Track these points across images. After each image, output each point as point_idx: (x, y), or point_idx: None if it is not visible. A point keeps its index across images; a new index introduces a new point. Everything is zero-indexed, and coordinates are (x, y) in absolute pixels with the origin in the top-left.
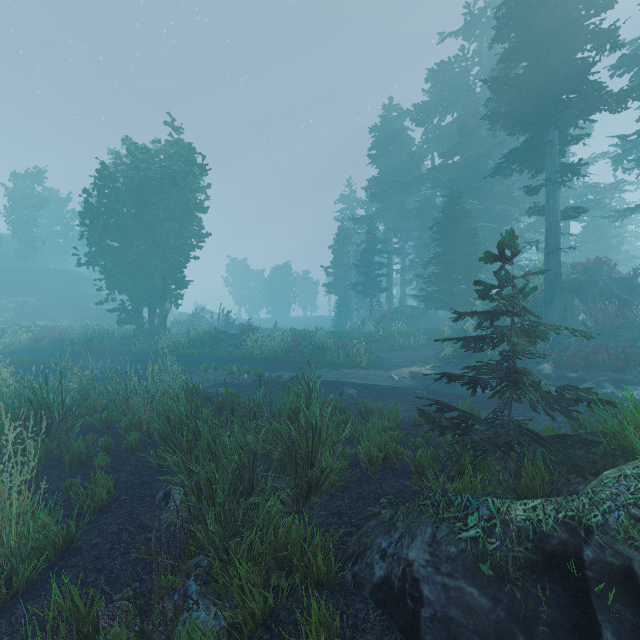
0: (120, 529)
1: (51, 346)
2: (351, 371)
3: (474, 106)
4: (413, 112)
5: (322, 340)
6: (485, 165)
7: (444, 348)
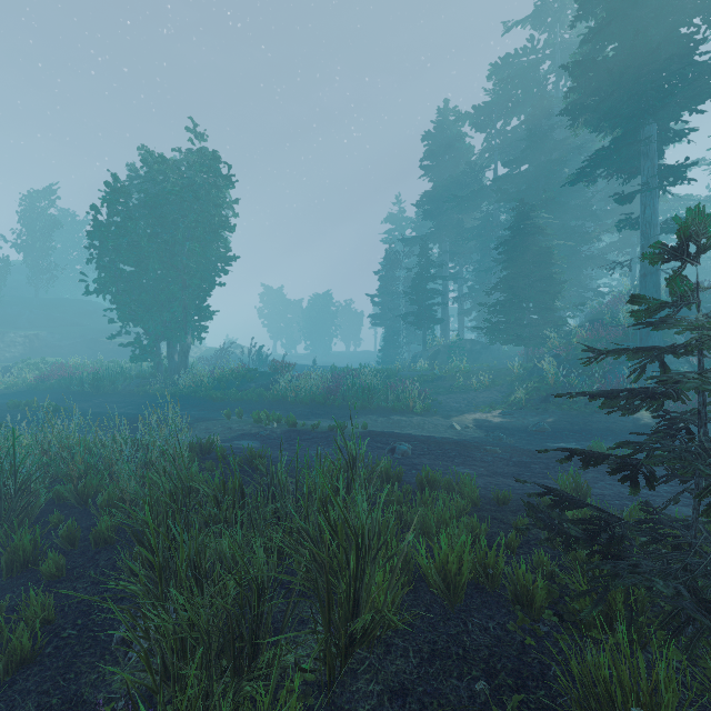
0: (40, 707)
1: (58, 386)
2: (403, 418)
3: (546, 104)
4: (473, 115)
5: (367, 380)
6: (559, 174)
7: (513, 390)
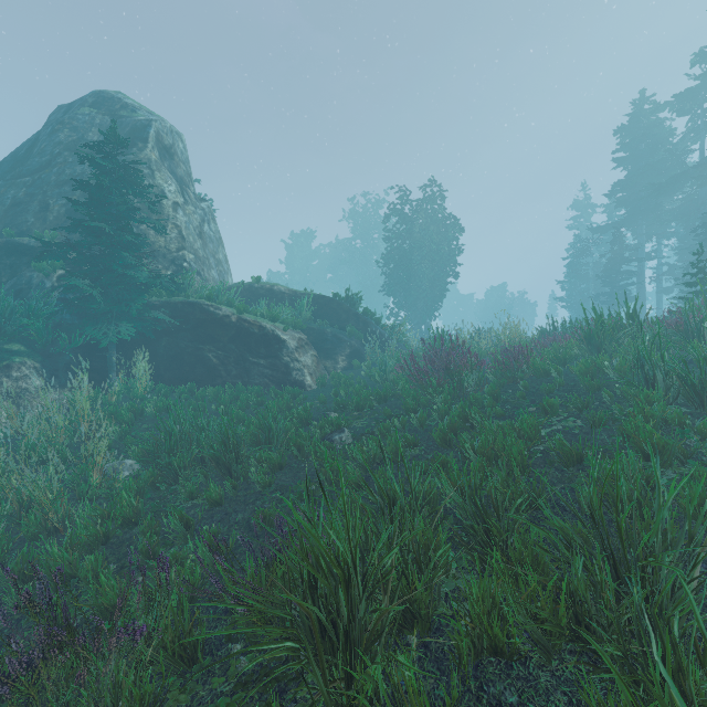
0: None
1: None
2: None
3: None
4: (673, 102)
5: None
6: None
7: None
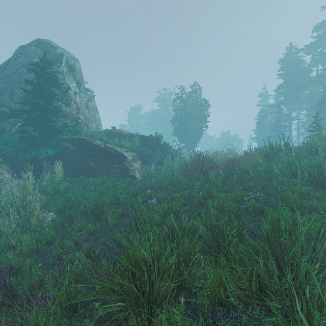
0: None
1: None
2: None
3: None
4: (304, 48)
5: None
6: None
7: None
